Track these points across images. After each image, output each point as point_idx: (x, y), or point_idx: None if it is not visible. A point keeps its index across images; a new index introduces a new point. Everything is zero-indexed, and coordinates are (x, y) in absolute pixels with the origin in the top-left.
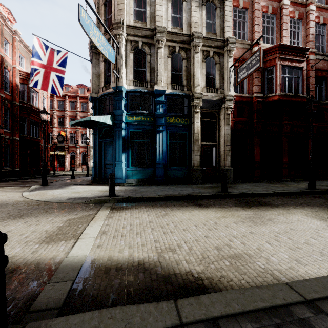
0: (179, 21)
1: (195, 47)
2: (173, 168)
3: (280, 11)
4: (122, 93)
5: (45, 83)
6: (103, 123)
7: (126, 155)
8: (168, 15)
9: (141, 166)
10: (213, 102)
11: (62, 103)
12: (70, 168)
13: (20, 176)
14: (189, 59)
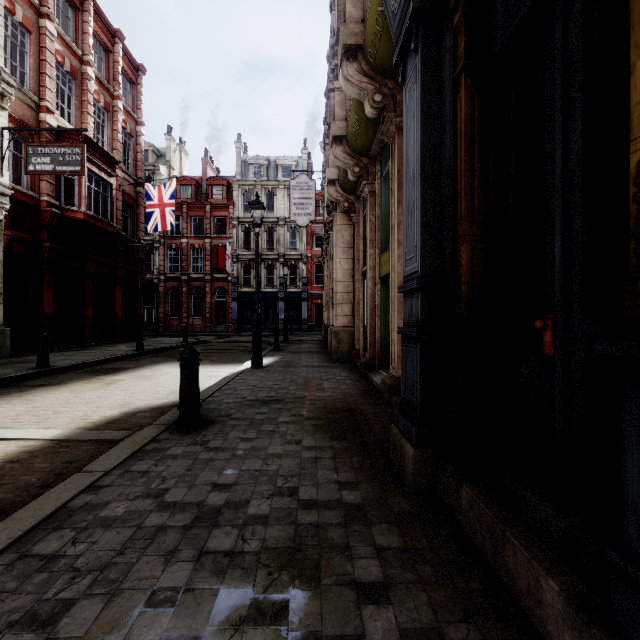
0: None
1: None
2: None
3: (82, 78)
4: None
5: None
6: None
7: None
8: None
9: None
10: None
11: None
12: None
13: None
14: None
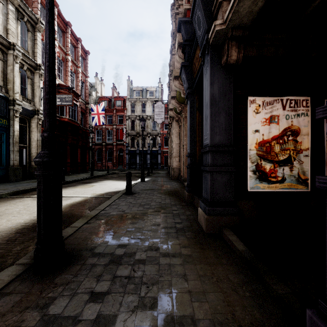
0: None
1: (16, 57)
2: None
3: (66, 61)
4: None
5: None
6: None
7: None
8: None
9: None
10: (29, 111)
11: None
12: None
13: None
14: (6, 62)
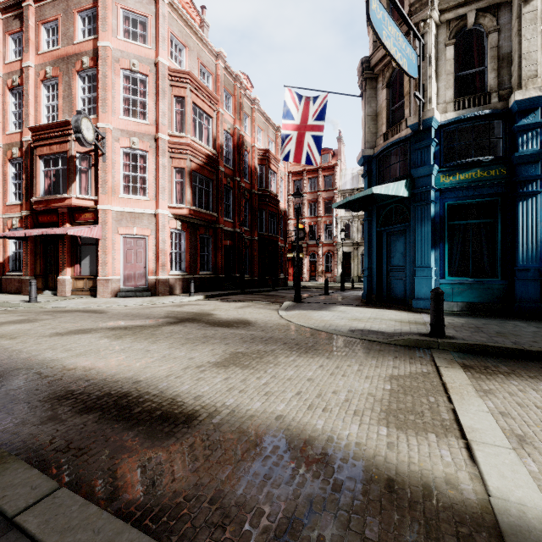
0: None
1: None
2: None
3: None
4: (429, 131)
5: (298, 152)
6: (386, 197)
7: (437, 252)
8: None
9: (462, 276)
10: None
11: (299, 183)
12: (309, 277)
13: (258, 286)
14: None
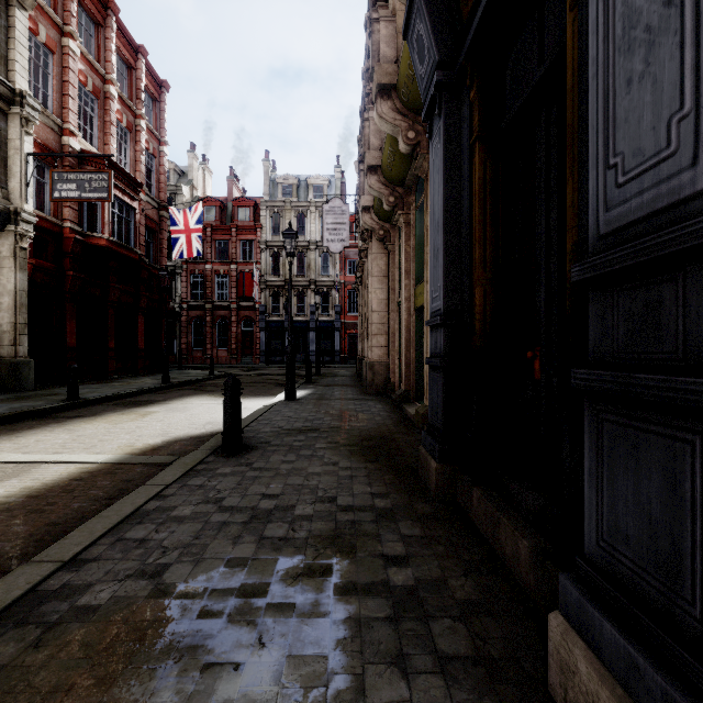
0: None
1: None
2: None
3: (105, 98)
4: None
5: None
6: None
7: None
8: None
9: None
10: None
11: None
12: None
13: None
14: None
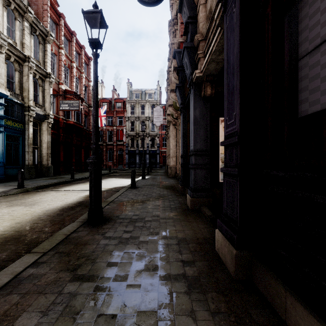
0: (11, 32)
1: (30, 68)
2: (10, 166)
3: (71, 68)
4: None
5: None
6: None
7: None
8: (4, 22)
9: None
10: (41, 116)
11: None
12: None
13: None
14: (22, 73)
